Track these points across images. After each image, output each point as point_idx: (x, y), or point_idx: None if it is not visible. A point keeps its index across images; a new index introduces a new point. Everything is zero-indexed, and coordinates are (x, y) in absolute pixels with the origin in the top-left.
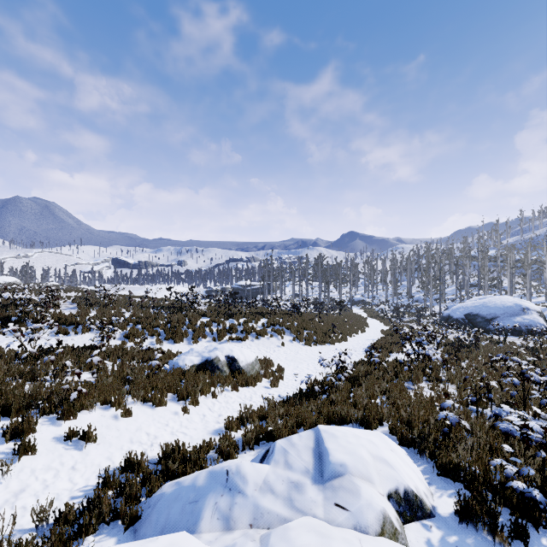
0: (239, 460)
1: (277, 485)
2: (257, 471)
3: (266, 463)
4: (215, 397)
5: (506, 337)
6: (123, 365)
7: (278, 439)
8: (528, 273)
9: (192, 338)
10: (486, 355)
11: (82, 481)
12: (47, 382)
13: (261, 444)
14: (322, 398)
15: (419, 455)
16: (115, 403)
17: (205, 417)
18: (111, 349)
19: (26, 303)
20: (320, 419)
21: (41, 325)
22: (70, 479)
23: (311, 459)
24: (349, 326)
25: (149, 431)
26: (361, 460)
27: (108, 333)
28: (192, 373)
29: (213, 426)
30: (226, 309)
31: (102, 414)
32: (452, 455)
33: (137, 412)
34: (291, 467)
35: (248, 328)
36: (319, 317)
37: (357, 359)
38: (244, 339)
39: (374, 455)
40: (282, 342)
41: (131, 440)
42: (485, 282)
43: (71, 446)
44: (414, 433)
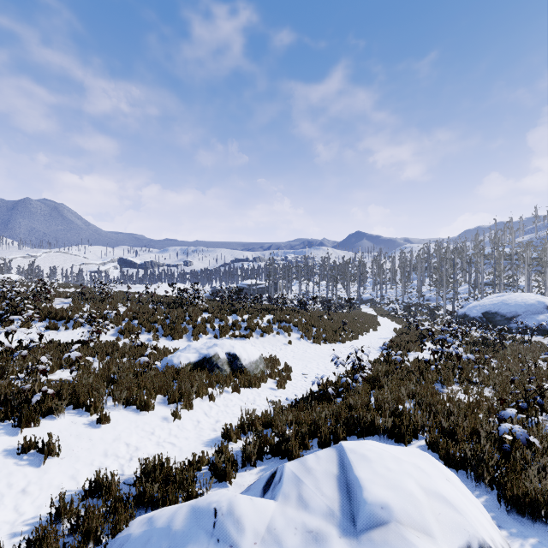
0: (238, 480)
1: (287, 535)
2: (258, 511)
3: (271, 496)
4: (213, 399)
5: (531, 336)
6: (109, 362)
7: (286, 454)
8: (547, 270)
9: (192, 335)
10: (516, 354)
11: (31, 510)
12: (19, 381)
13: (265, 460)
14: (337, 402)
15: (473, 480)
16: (90, 407)
17: (199, 424)
18: (101, 345)
19: (13, 296)
20: (338, 429)
21: (20, 317)
22: (16, 507)
23: (335, 493)
24: (360, 324)
25: (129, 441)
26: (410, 498)
27: (98, 328)
28: (187, 372)
29: (208, 434)
30: (229, 305)
31: (72, 420)
32: (527, 486)
33: (117, 417)
34: (308, 505)
35: (252, 325)
36: (328, 314)
37: (371, 358)
38: (248, 336)
39: (426, 488)
40: (289, 339)
41: (105, 453)
42: (501, 280)
43: (26, 461)
44: (467, 452)
